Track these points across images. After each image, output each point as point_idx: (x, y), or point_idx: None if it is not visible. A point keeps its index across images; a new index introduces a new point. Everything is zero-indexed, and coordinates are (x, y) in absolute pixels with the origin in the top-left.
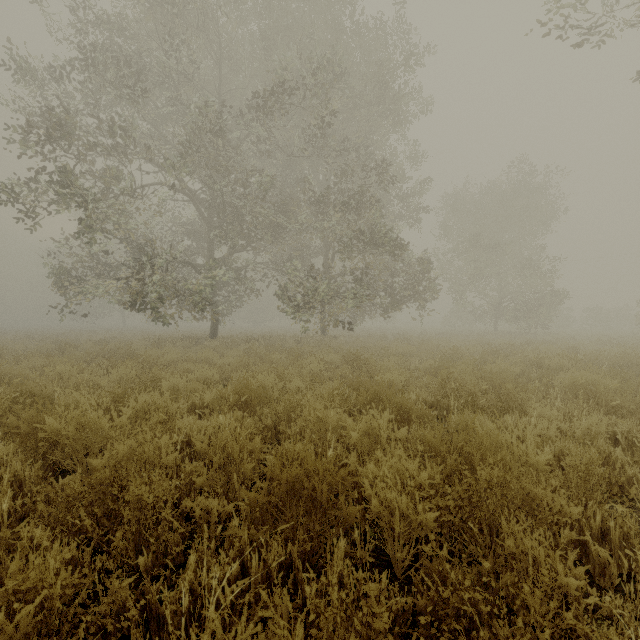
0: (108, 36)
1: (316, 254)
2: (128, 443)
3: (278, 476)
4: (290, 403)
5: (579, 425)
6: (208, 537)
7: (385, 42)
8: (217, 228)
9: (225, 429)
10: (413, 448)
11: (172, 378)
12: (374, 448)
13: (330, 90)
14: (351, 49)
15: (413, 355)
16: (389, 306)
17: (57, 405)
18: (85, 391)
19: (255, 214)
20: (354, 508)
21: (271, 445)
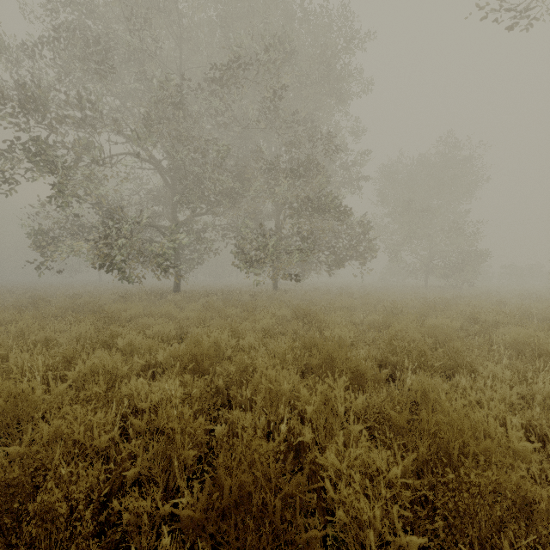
0: (79, 18)
1: (269, 217)
2: (55, 424)
3: (221, 479)
4: (242, 362)
5: (538, 389)
6: (139, 544)
7: (330, 27)
8: (180, 194)
9: (173, 395)
10: (372, 420)
11: (128, 335)
12: (330, 420)
13: (281, 70)
14: (300, 34)
15: (356, 308)
16: (334, 264)
17: (8, 365)
18: (35, 352)
19: (214, 181)
20: (316, 532)
21: (222, 410)
